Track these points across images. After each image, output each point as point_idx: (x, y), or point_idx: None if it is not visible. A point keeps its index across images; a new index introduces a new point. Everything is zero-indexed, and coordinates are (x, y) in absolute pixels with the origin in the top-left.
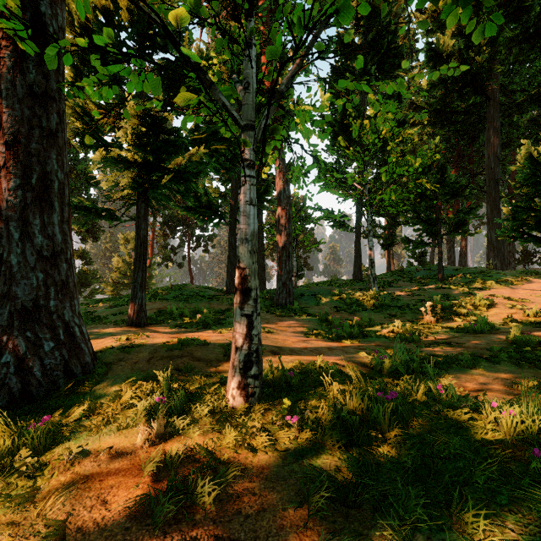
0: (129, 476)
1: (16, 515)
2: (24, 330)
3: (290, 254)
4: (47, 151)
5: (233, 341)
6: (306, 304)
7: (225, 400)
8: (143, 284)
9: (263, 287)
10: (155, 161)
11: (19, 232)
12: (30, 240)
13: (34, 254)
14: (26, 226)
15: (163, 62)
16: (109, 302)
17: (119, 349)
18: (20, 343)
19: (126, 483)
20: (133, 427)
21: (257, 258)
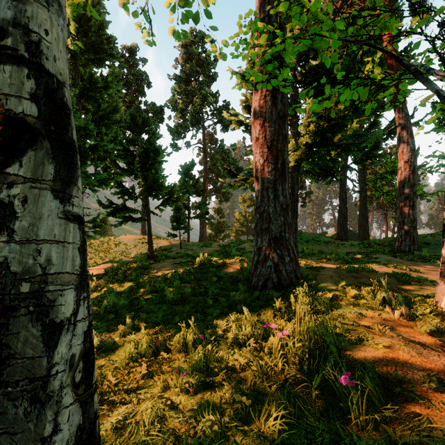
0: (409, 330)
1: (361, 330)
2: (276, 249)
3: (414, 204)
4: (284, 147)
5: (444, 265)
6: (434, 253)
7: (435, 308)
8: (296, 228)
9: (366, 236)
10: (320, 140)
11: (272, 194)
12: (277, 199)
13: (279, 206)
14: (276, 191)
15: (311, 67)
16: (248, 242)
17: (307, 268)
18: (275, 256)
19: (412, 333)
20: (376, 310)
21: (359, 209)
